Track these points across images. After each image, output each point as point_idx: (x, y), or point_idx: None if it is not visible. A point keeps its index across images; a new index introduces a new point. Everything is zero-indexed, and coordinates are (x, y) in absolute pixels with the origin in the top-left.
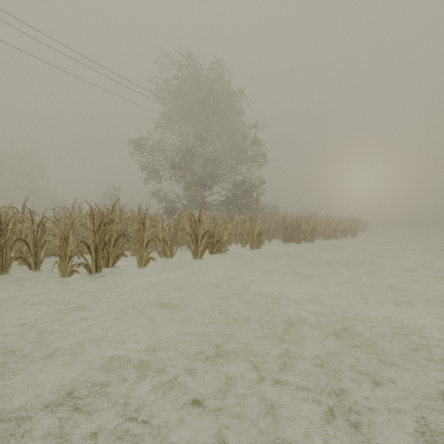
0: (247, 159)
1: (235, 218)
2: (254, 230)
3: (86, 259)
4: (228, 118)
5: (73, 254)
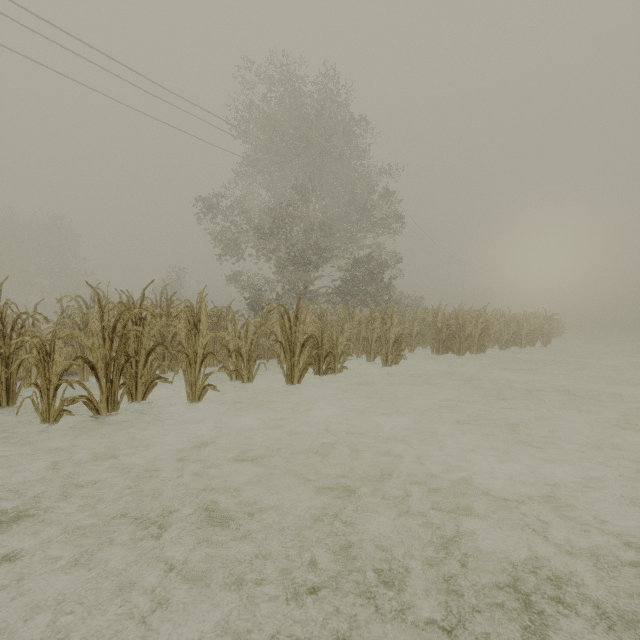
0: (373, 223)
1: (356, 315)
2: (388, 334)
3: (88, 390)
4: (344, 161)
5: (61, 380)
